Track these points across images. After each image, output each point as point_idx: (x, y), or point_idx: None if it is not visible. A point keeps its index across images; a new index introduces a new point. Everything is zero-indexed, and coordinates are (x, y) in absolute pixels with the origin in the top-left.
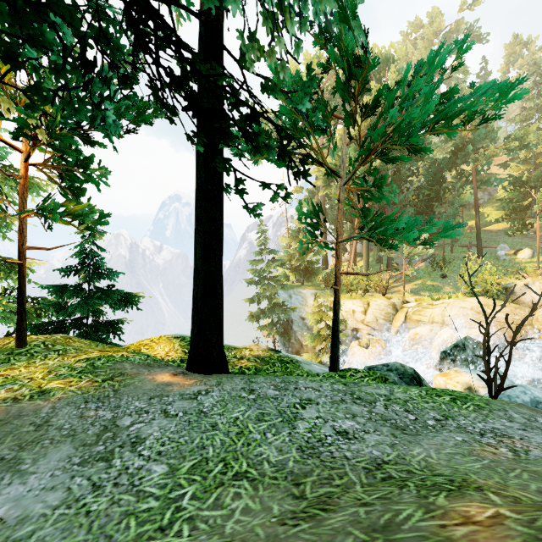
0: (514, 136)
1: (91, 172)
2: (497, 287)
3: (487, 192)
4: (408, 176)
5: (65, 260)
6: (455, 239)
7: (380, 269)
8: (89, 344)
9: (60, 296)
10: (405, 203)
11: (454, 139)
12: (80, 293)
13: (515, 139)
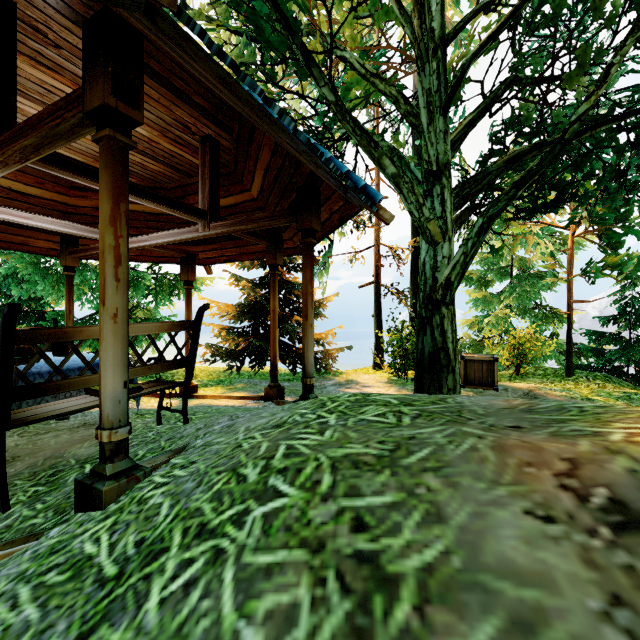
0: None
1: (631, 222)
2: None
3: None
4: None
5: (603, 309)
6: None
7: None
8: (627, 386)
9: (598, 343)
10: None
11: None
12: (618, 341)
13: None
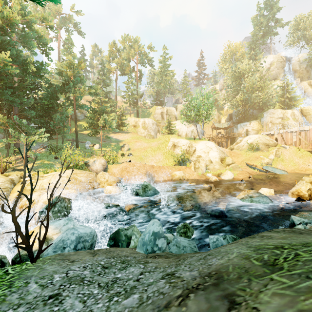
0: (92, 87)
1: None
2: (81, 163)
3: (83, 114)
4: (33, 88)
5: None
6: (64, 135)
7: (8, 153)
8: None
9: None
10: (29, 106)
11: (64, 76)
12: None
13: (93, 88)
